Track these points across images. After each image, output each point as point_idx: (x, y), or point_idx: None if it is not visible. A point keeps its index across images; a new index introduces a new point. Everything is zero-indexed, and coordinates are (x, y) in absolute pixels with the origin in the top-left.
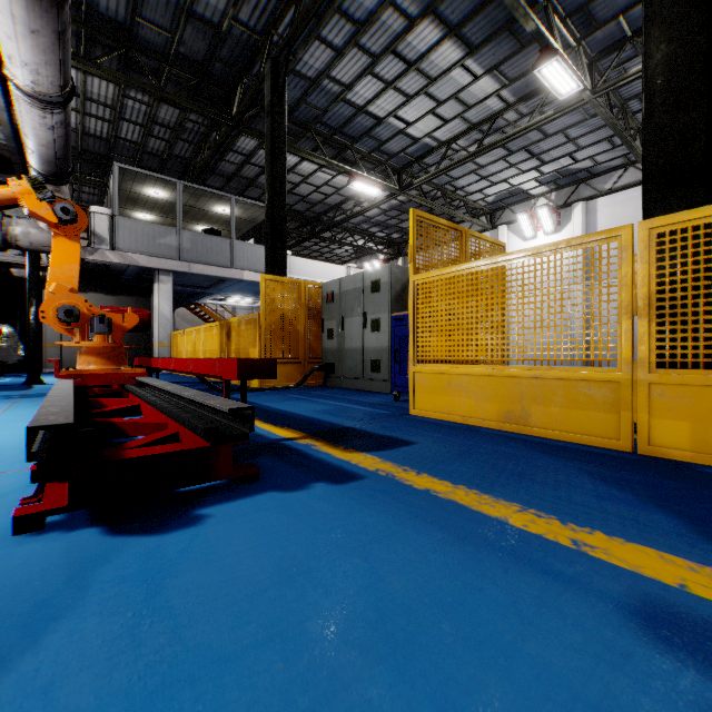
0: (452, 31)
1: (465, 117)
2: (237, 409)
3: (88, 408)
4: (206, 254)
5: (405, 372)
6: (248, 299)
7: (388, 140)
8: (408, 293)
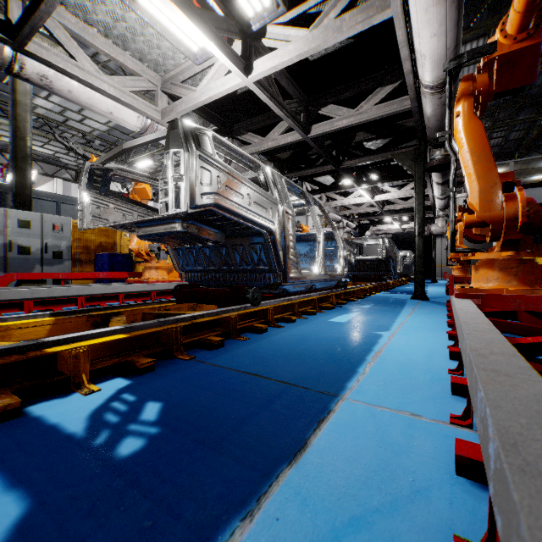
0: None
1: None
2: None
3: None
4: None
5: None
6: None
7: None
8: None
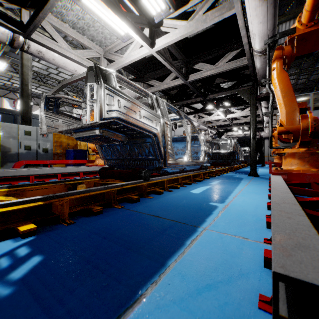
0: None
1: None
2: None
3: None
4: None
5: None
6: None
7: None
8: None
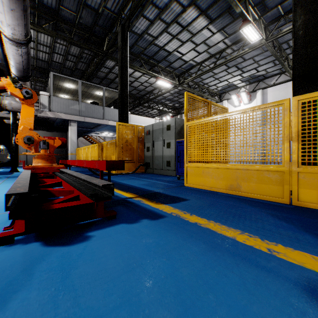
0: (203, 12)
1: (208, 51)
2: (106, 185)
3: (38, 183)
4: (92, 113)
5: (182, 166)
6: (111, 133)
7: (174, 62)
8: (183, 130)
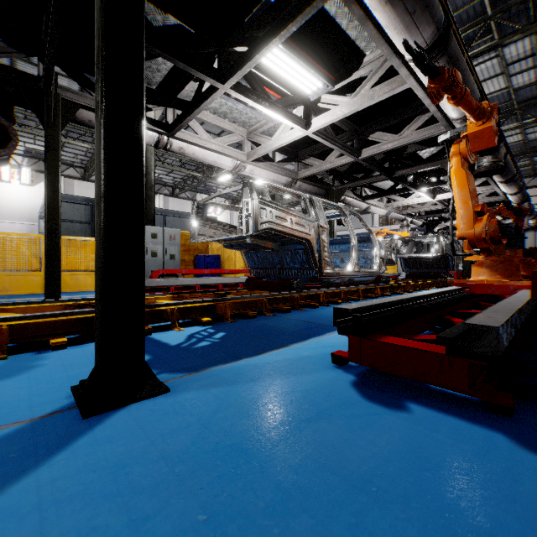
0: None
1: None
2: None
3: None
4: None
5: None
6: None
7: None
8: None
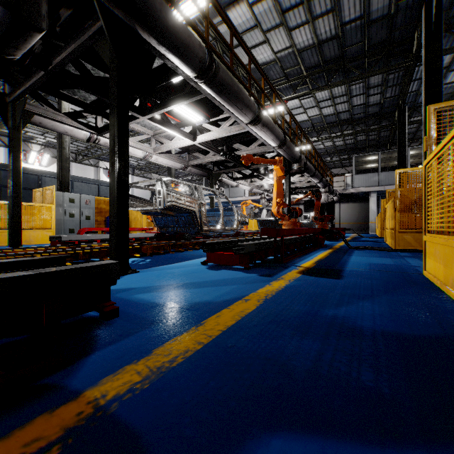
0: None
1: None
2: None
3: None
4: (392, 180)
5: None
6: None
7: None
8: None
